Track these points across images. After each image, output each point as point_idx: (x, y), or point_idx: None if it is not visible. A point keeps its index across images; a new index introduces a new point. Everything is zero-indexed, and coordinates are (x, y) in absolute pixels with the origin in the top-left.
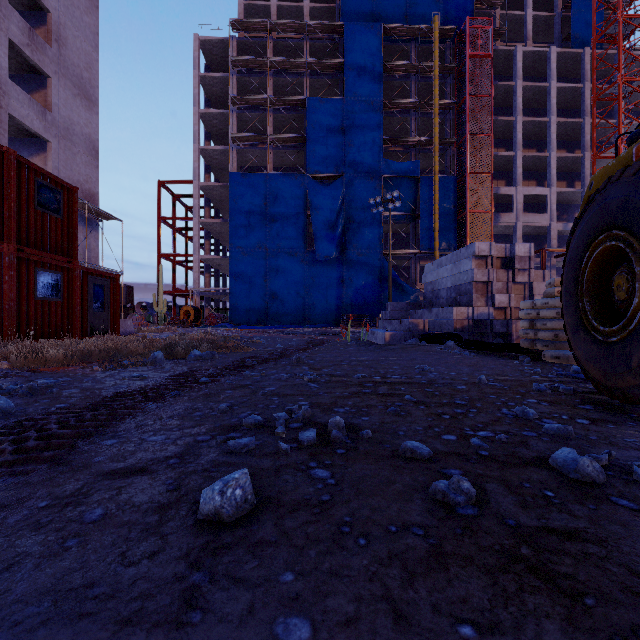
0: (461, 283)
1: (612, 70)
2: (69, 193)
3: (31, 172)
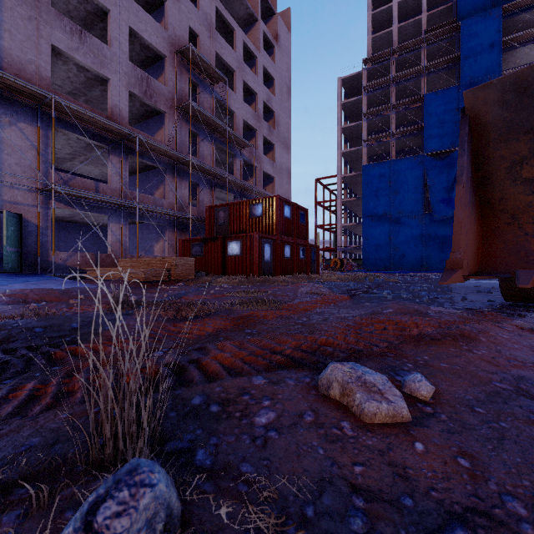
0: None
1: None
2: (306, 213)
3: (298, 209)
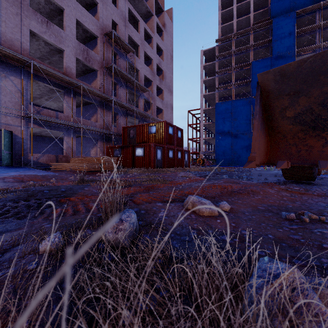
0: None
1: None
2: (182, 131)
3: (177, 129)
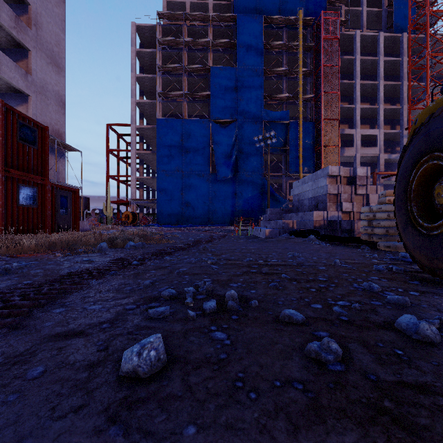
0: (319, 195)
1: (422, 48)
2: (42, 131)
3: (15, 115)
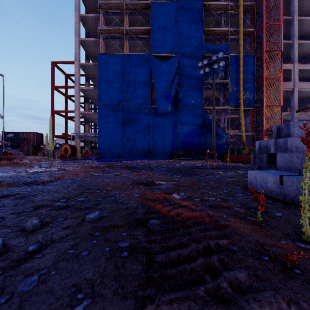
0: None
1: None
2: None
3: None
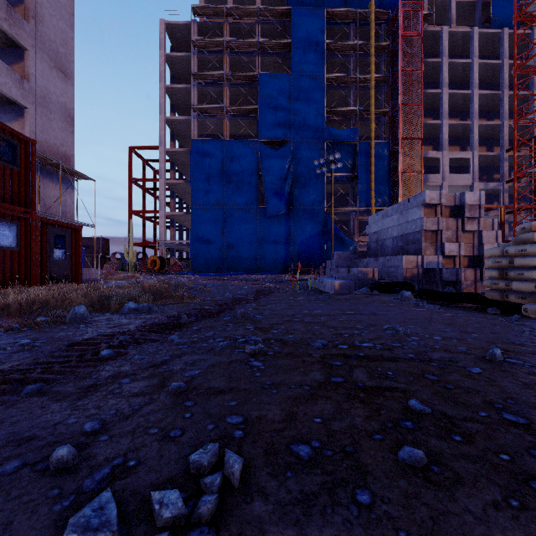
0: (409, 232)
1: (527, 48)
2: (26, 145)
3: None
